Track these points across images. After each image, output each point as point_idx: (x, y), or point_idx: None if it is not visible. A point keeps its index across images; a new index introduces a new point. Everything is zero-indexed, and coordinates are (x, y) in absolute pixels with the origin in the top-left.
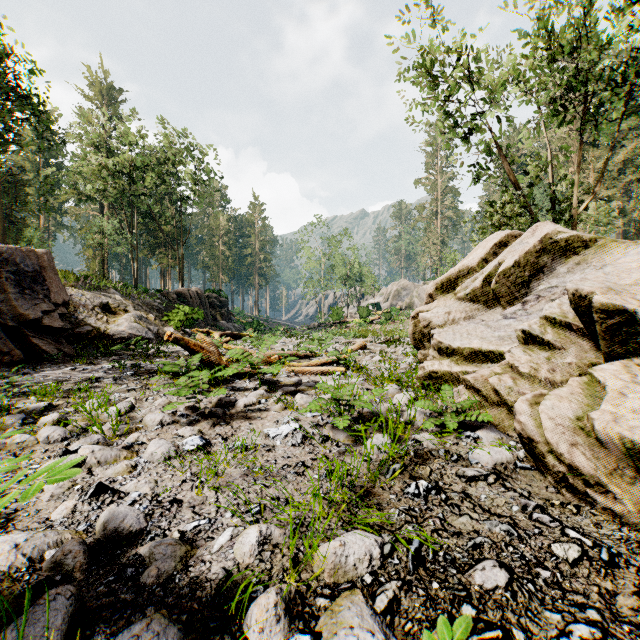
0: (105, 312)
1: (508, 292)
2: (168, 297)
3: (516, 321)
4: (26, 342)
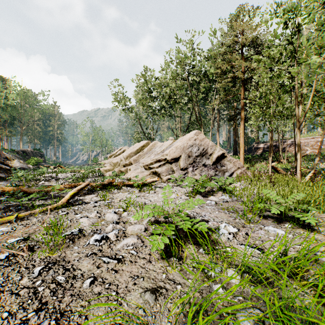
0: (8, 160)
1: None
2: (19, 153)
3: None
4: None
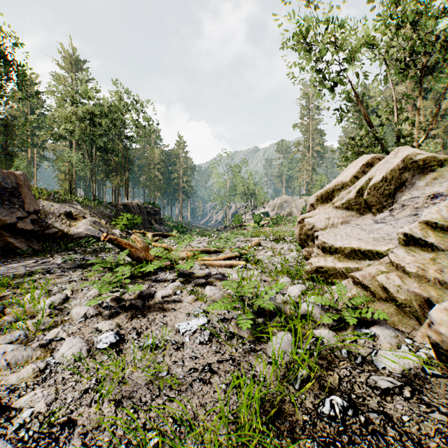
0: (68, 218)
1: (378, 202)
2: (117, 207)
3: (386, 225)
4: (4, 241)
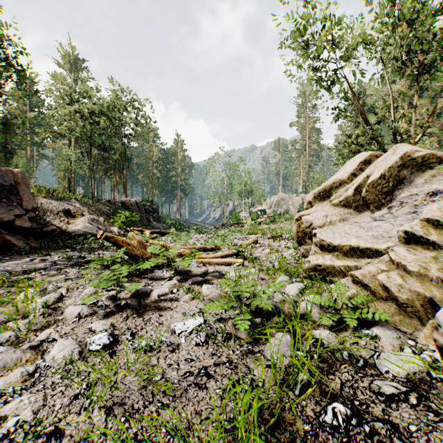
0: (67, 216)
1: (376, 199)
2: (115, 205)
3: (385, 223)
4: (1, 238)
